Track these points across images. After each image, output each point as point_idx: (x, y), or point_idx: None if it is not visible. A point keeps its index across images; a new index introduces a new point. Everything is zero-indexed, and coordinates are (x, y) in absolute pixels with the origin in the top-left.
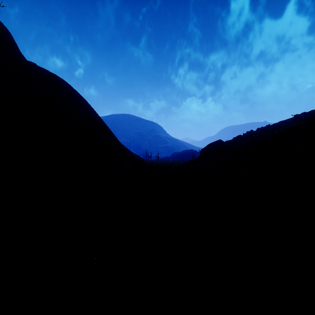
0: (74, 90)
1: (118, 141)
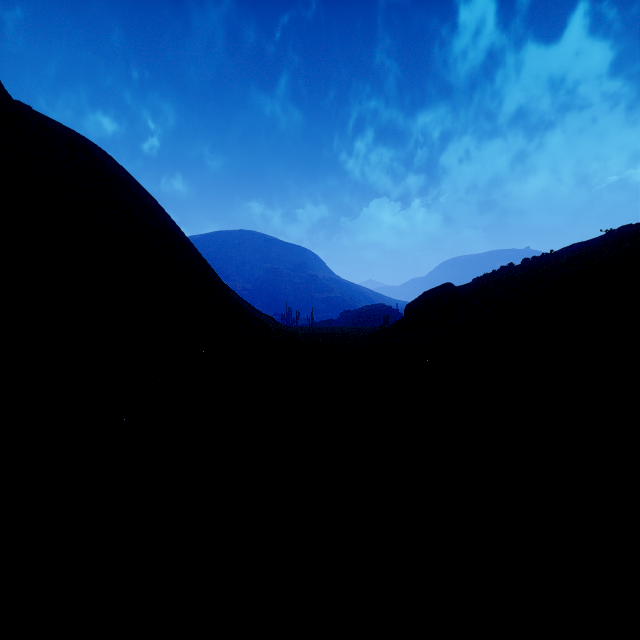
0: (122, 169)
1: (223, 286)
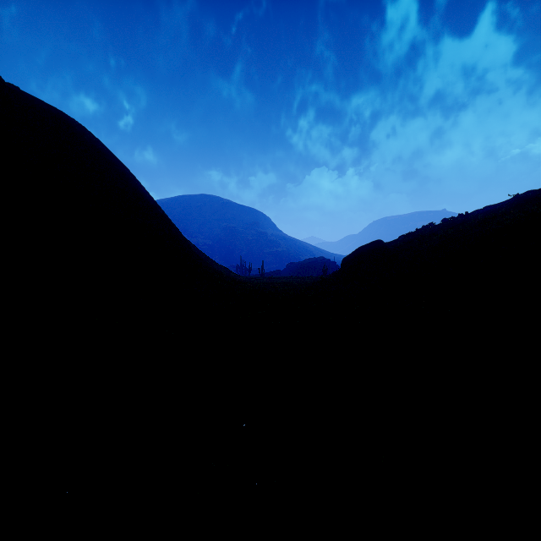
0: (98, 142)
1: (185, 242)
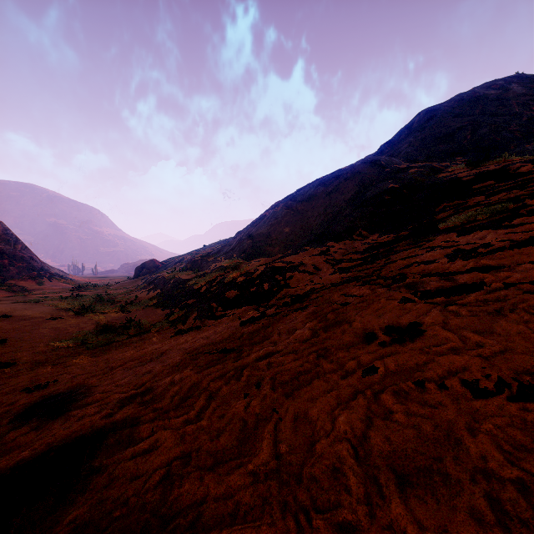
0: None
1: (38, 258)
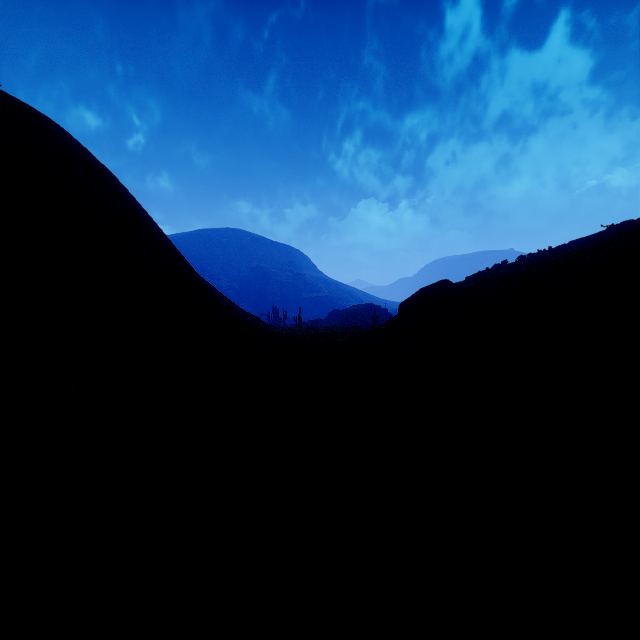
0: (84, 150)
1: (199, 281)
